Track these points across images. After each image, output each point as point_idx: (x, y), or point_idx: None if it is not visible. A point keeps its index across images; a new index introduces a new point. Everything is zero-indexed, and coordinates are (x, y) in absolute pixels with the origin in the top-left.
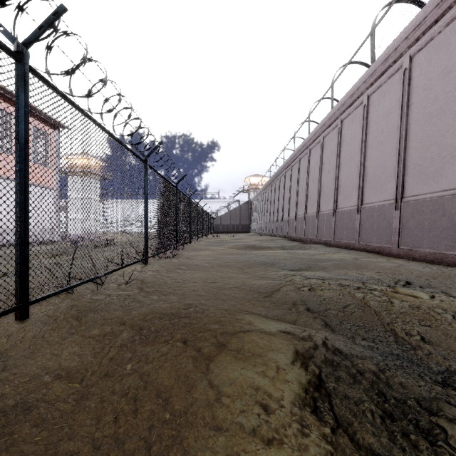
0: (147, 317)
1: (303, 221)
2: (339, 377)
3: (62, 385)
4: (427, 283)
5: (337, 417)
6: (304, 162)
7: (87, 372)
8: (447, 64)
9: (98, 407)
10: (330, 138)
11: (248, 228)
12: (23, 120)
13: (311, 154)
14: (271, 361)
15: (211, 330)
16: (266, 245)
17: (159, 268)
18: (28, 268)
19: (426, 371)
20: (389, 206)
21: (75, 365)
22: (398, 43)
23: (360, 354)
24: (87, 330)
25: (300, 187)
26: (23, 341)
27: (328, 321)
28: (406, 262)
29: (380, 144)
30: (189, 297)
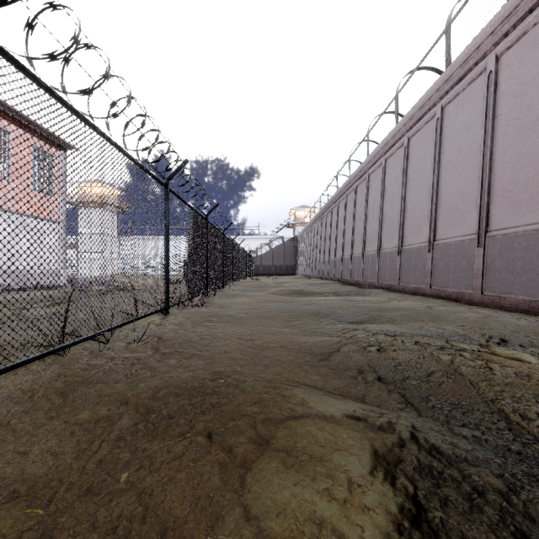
0: (158, 393)
1: (360, 262)
2: (446, 500)
3: (15, 512)
4: (529, 341)
5: None
6: (362, 190)
7: (62, 485)
8: None
9: None
10: (394, 160)
11: (293, 269)
12: None
13: (371, 180)
14: (338, 470)
15: (249, 415)
16: (317, 290)
17: (183, 320)
18: None
19: None
20: (469, 242)
21: (46, 472)
22: (481, 39)
23: (470, 456)
24: (73, 412)
25: (356, 219)
26: None
27: (408, 397)
28: (493, 312)
29: (458, 166)
30: (219, 362)
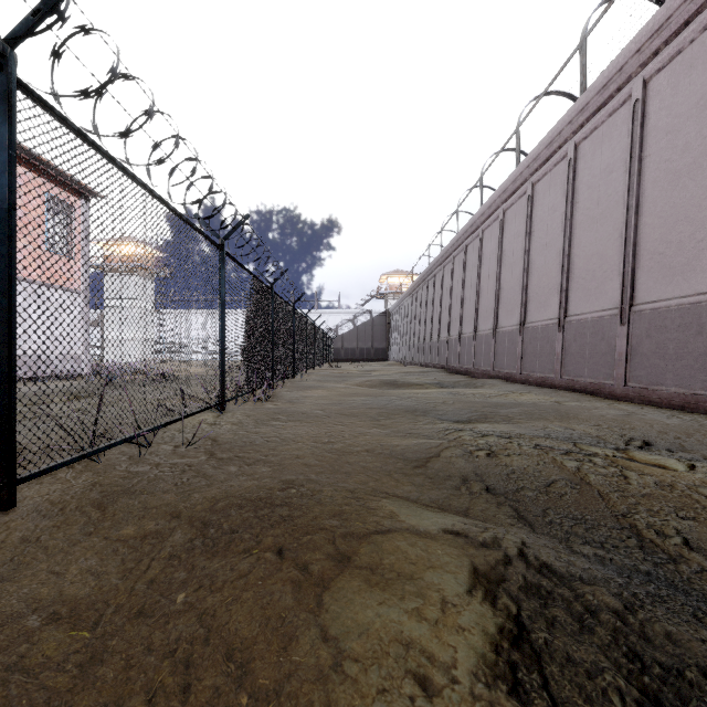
0: (217, 505)
1: (471, 344)
2: (553, 621)
3: (58, 634)
4: (679, 444)
5: (557, 704)
6: (473, 251)
7: (108, 607)
8: (705, 91)
9: (120, 679)
10: (515, 212)
11: (385, 354)
12: (6, 171)
13: (485, 237)
14: (430, 589)
15: (326, 529)
16: (414, 380)
17: (243, 418)
18: (14, 423)
19: (703, 606)
20: (610, 318)
21: (88, 593)
22: (625, 59)
23: (587, 575)
24: (114, 527)
25: (466, 289)
26: (2, 548)
27: (522, 510)
28: (639, 408)
29: (596, 220)
30: (289, 468)
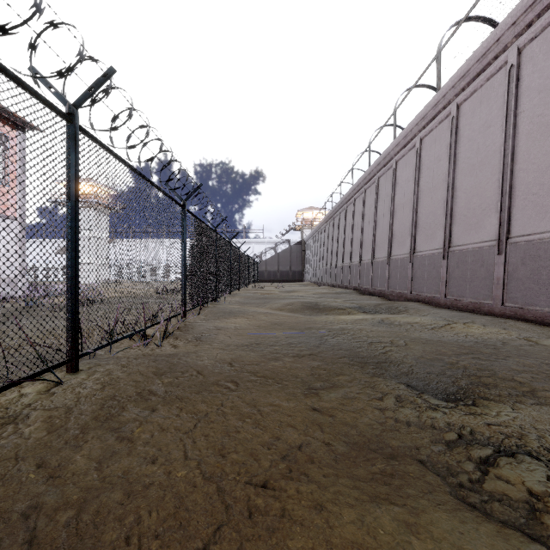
0: None
1: (385, 267)
2: None
3: None
4: None
5: None
6: (386, 181)
7: None
8: None
9: None
10: (435, 138)
11: (301, 275)
12: None
13: (398, 167)
14: None
15: None
16: (335, 304)
17: (88, 393)
18: None
19: None
20: None
21: None
22: None
23: None
24: None
25: (379, 217)
26: None
27: None
28: None
29: None
30: None
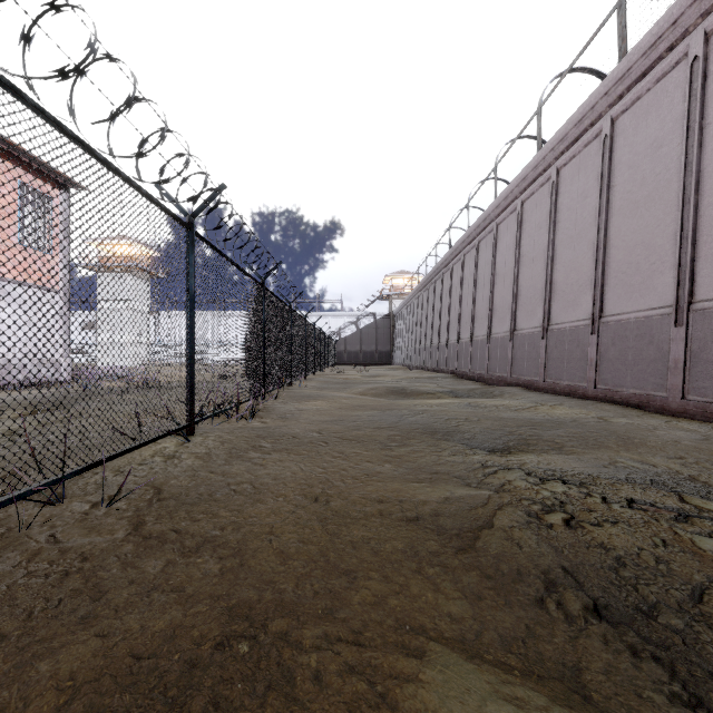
0: (67, 708)
1: (484, 347)
2: None
3: None
4: None
5: None
6: (486, 247)
7: None
8: None
9: None
10: (536, 202)
11: (389, 357)
12: None
13: (499, 232)
14: None
15: None
16: (424, 388)
17: (214, 446)
18: None
19: None
20: (661, 319)
21: None
22: (681, 9)
23: None
24: None
25: (479, 288)
26: None
27: (688, 679)
28: (710, 429)
29: (640, 204)
30: (251, 566)
